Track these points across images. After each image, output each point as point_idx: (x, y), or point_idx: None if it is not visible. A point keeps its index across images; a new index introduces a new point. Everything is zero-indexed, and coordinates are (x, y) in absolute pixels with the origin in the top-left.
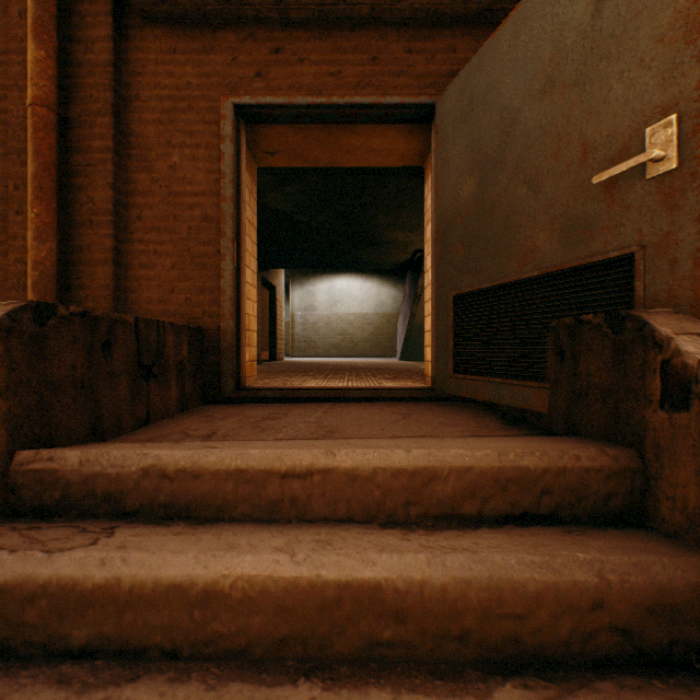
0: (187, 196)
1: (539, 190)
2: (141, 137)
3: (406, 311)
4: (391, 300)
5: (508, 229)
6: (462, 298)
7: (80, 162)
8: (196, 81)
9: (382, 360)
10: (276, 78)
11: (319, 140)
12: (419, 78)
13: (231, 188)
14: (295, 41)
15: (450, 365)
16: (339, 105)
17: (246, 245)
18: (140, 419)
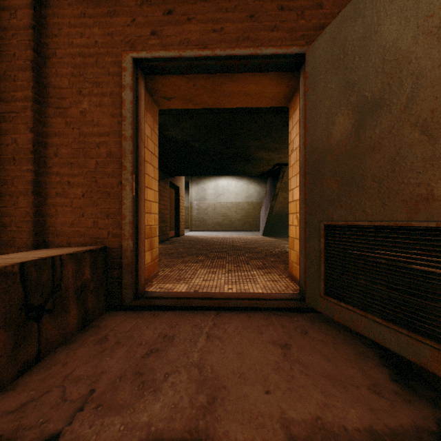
0: (94, 136)
1: (439, 135)
2: (57, 87)
3: (267, 203)
4: (256, 193)
5: (392, 171)
6: (334, 228)
7: (5, 109)
8: (102, 40)
9: (250, 235)
10: (168, 35)
11: (206, 87)
12: (290, 31)
13: (130, 129)
14: (184, 3)
15: (320, 286)
16: (221, 57)
17: (148, 171)
18: (27, 361)
